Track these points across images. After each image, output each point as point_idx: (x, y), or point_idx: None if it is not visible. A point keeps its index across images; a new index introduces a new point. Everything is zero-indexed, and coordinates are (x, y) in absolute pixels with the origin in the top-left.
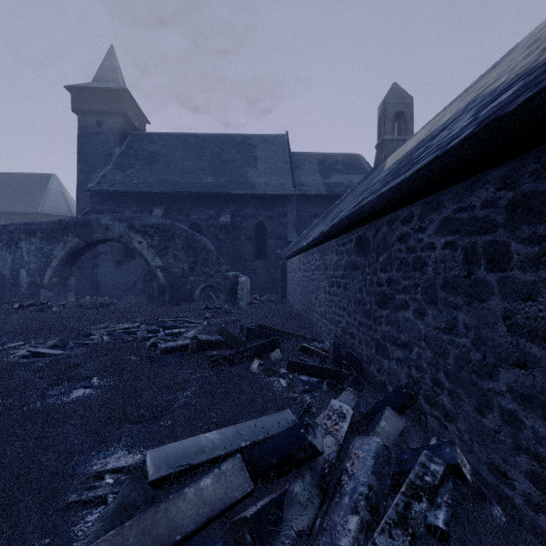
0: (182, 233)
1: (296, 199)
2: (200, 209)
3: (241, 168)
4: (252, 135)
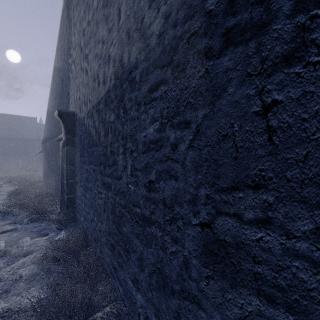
0: (1, 150)
1: (38, 140)
2: (3, 141)
3: (18, 129)
4: (23, 116)
